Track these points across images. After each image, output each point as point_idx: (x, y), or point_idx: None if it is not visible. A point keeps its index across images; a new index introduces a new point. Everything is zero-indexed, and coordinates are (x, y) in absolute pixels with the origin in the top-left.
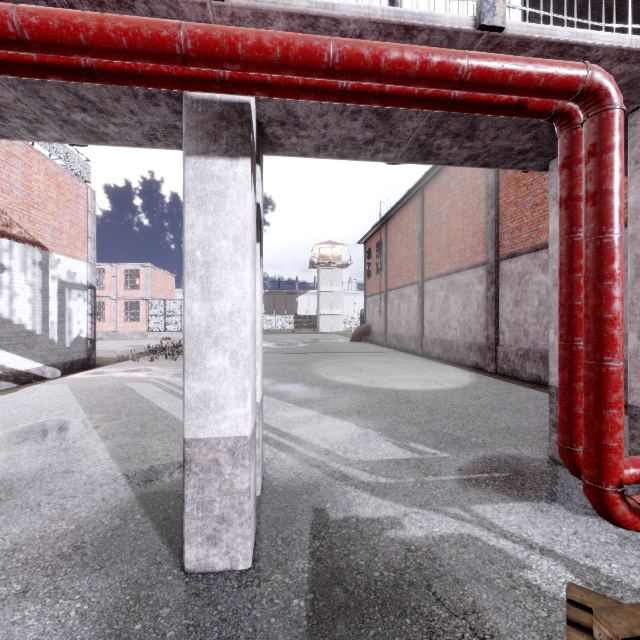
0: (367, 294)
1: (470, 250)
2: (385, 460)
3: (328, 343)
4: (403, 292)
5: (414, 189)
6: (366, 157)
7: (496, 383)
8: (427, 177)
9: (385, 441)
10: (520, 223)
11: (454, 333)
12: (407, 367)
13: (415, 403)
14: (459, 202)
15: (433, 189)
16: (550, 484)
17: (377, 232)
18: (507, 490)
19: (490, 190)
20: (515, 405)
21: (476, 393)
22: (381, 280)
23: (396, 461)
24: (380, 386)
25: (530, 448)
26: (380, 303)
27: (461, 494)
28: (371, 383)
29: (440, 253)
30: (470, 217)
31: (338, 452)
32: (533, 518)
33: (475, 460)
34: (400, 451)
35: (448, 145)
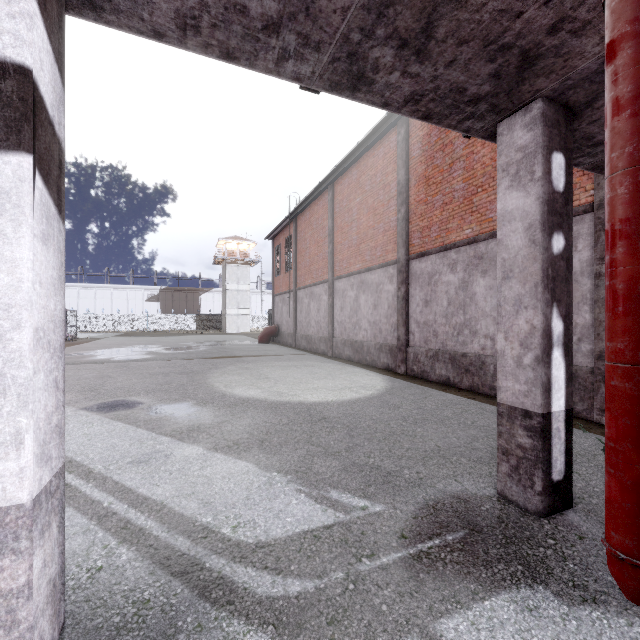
0: (276, 293)
1: (381, 248)
2: (297, 535)
3: (233, 346)
4: (313, 291)
5: (324, 183)
6: (268, 65)
7: (410, 387)
8: (338, 171)
9: (296, 493)
10: (430, 222)
11: (365, 334)
12: (318, 372)
13: (331, 421)
14: (370, 199)
15: (344, 184)
16: (517, 544)
17: (286, 228)
18: (472, 570)
19: (401, 187)
20: (436, 414)
21: (394, 401)
22: (290, 278)
23: (313, 534)
24: (289, 399)
25: (471, 478)
26: (289, 302)
27: (415, 596)
28: (279, 395)
29: (351, 251)
30: (381, 214)
31: (224, 529)
32: (527, 633)
33: (417, 512)
34: (318, 510)
35: (388, 64)
